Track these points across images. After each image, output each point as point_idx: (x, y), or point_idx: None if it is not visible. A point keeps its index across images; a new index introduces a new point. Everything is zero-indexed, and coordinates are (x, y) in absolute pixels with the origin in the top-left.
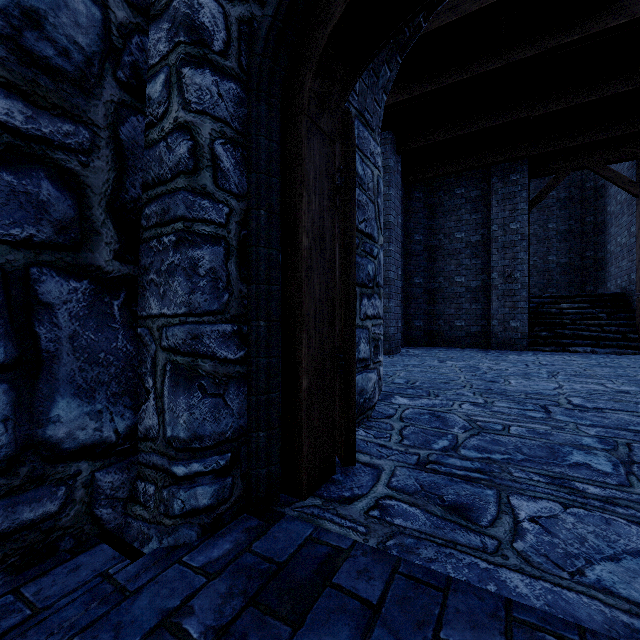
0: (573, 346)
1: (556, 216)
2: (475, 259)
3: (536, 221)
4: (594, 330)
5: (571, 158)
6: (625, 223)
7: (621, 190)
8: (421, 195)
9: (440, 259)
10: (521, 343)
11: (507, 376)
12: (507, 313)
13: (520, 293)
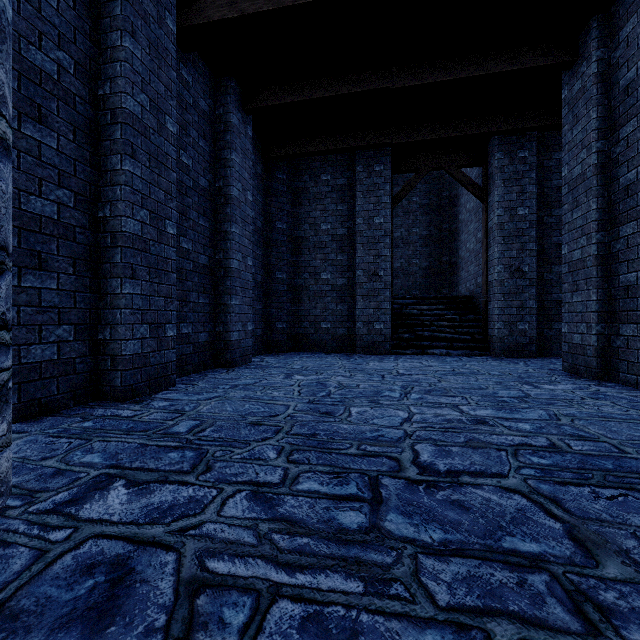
0: (431, 348)
1: (419, 221)
2: (341, 254)
3: (403, 224)
4: (449, 332)
5: (430, 156)
6: (473, 230)
7: (470, 199)
8: (284, 177)
9: (306, 252)
10: (385, 346)
11: (352, 399)
12: (372, 314)
13: (384, 293)
